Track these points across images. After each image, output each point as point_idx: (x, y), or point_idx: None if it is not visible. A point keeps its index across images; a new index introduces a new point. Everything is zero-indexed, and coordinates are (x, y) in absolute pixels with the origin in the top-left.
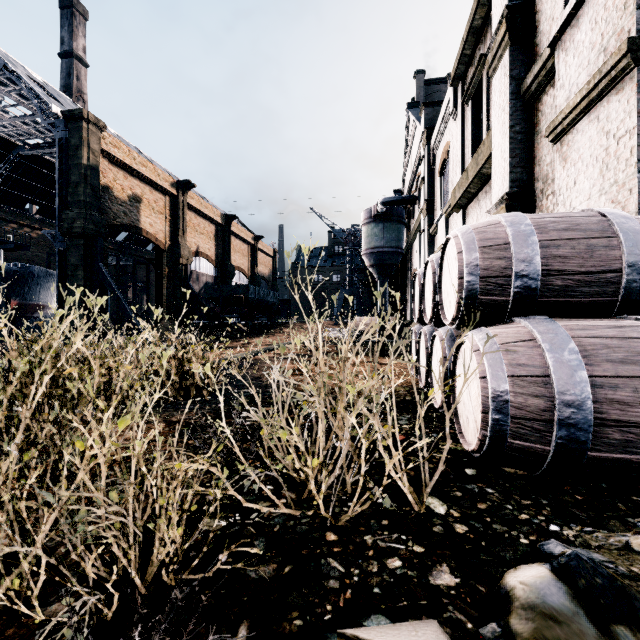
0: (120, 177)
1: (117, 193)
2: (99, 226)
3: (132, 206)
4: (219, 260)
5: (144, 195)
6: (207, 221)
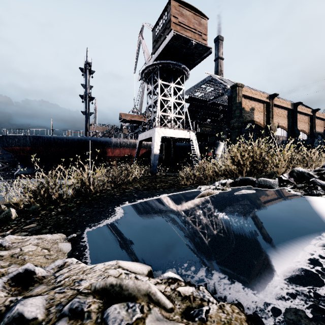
0: (247, 102)
1: (246, 109)
2: (242, 123)
3: (251, 112)
4: (289, 128)
5: (255, 106)
6: (283, 109)
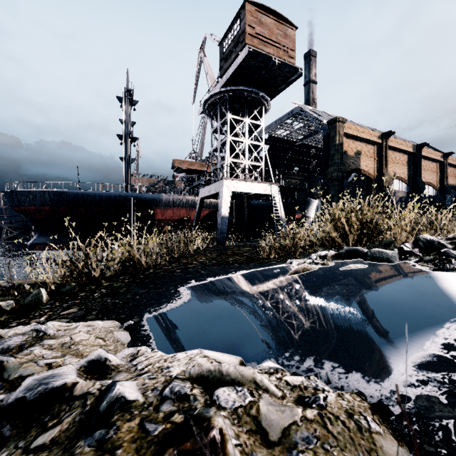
0: (350, 144)
1: (349, 153)
2: (343, 173)
3: (356, 158)
4: (410, 179)
5: (362, 149)
6: (401, 153)
